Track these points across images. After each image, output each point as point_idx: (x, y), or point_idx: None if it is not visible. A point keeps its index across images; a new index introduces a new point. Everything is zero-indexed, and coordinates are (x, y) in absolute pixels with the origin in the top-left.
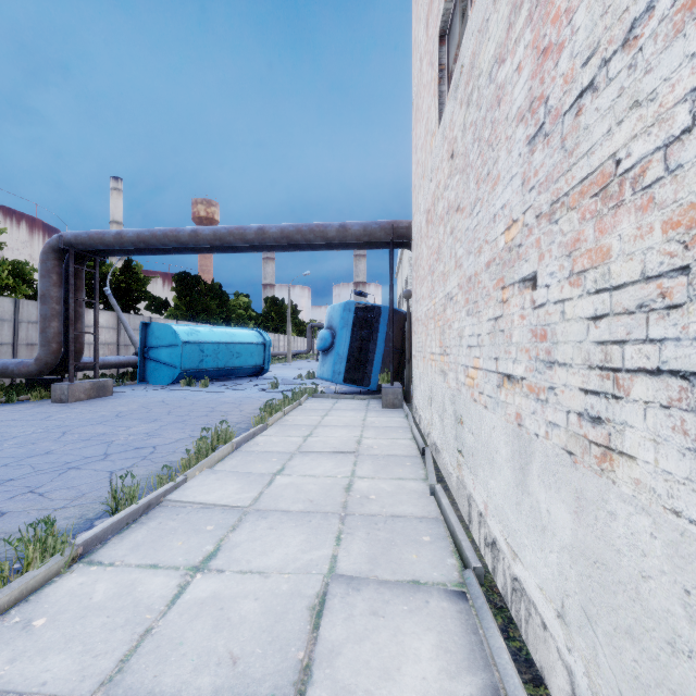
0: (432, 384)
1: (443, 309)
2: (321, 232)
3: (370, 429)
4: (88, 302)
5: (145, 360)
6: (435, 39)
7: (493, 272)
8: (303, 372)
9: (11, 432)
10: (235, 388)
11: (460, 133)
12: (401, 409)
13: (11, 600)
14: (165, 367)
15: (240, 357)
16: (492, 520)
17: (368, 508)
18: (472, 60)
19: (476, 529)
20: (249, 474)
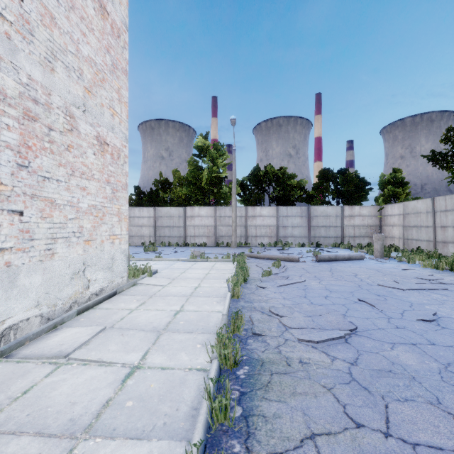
0: None
1: None
2: None
3: None
4: None
5: None
6: None
7: None
8: None
9: None
10: None
11: None
12: None
13: None
14: None
15: None
16: None
17: None
18: None
19: None
20: None
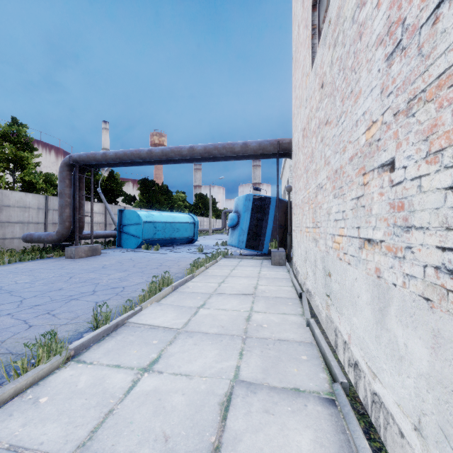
0: (306, 248)
1: (315, 195)
2: (230, 148)
3: (263, 279)
4: (88, 198)
5: (120, 233)
6: (309, 8)
7: (355, 163)
8: (219, 241)
9: (40, 276)
10: (175, 251)
11: (328, 68)
12: (285, 266)
13: (27, 384)
14: (133, 237)
15: (179, 231)
16: (354, 347)
17: (261, 333)
18: (338, 12)
19: (341, 352)
20: (182, 307)
